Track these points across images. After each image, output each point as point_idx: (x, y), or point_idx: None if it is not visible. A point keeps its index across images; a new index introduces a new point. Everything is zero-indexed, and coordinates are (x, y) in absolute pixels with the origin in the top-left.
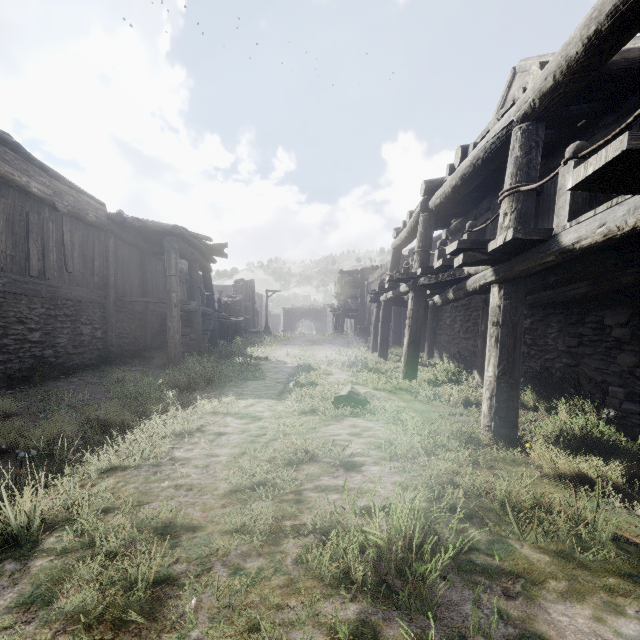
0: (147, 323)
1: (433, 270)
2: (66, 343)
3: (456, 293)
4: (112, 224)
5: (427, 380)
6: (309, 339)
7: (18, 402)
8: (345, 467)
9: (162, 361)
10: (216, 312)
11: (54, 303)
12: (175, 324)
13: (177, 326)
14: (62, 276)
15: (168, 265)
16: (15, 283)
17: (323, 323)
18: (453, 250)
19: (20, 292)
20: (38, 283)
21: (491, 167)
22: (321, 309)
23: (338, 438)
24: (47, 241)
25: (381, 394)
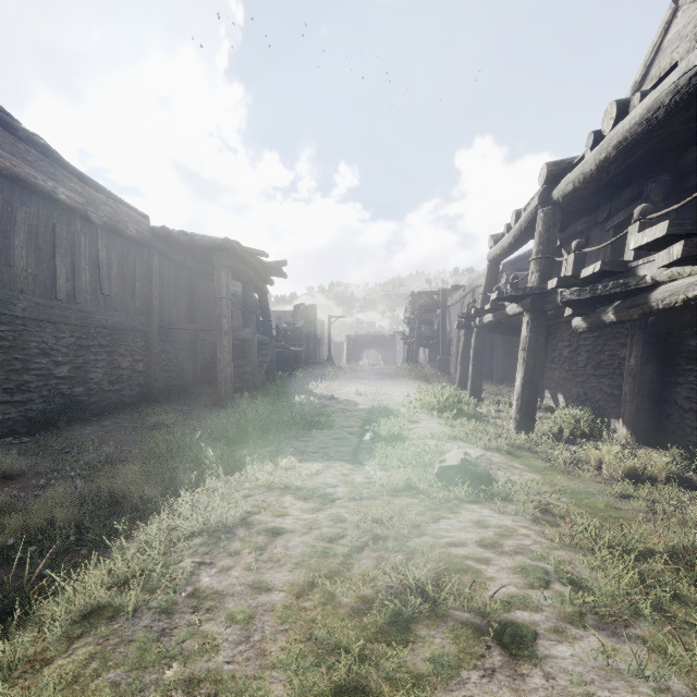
0: (196, 354)
1: (577, 280)
2: (101, 378)
3: (623, 313)
4: (156, 240)
5: (548, 432)
6: (379, 372)
7: (30, 455)
8: (505, 642)
9: (211, 399)
10: (273, 341)
11: (86, 331)
12: (226, 355)
13: (228, 358)
14: (96, 299)
15: (218, 286)
16: (38, 307)
17: (391, 352)
18: (654, 239)
19: (44, 318)
20: (66, 307)
21: (678, 120)
22: (389, 337)
23: (465, 553)
24: (78, 258)
25: (498, 458)
